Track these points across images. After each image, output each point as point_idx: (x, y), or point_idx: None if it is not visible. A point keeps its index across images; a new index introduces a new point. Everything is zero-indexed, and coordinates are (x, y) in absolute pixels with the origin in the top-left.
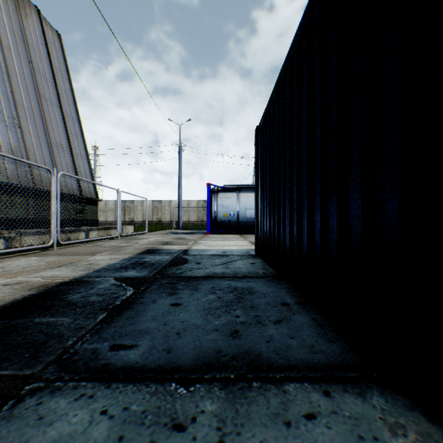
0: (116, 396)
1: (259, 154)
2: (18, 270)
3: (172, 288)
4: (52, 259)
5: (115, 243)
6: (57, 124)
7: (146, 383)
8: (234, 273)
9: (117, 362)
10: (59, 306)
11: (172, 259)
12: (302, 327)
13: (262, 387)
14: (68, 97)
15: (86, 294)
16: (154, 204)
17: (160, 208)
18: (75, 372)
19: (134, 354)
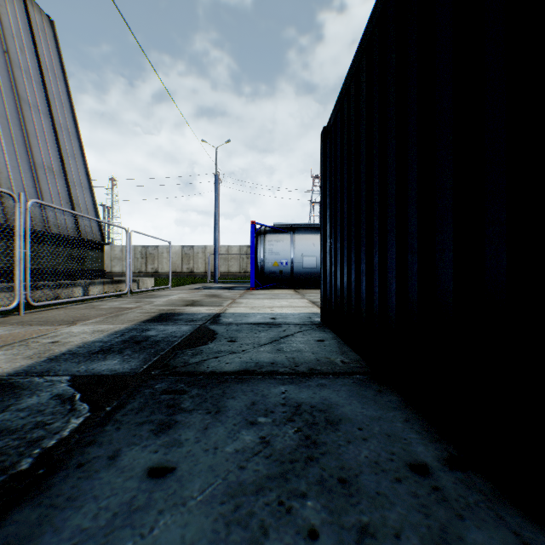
0: None
1: (327, 169)
2: None
3: (169, 406)
4: (1, 332)
5: (119, 304)
6: (46, 140)
7: None
8: (293, 362)
9: None
10: None
11: (191, 333)
12: None
13: None
14: (63, 105)
15: None
16: (184, 250)
17: (192, 255)
18: None
19: None
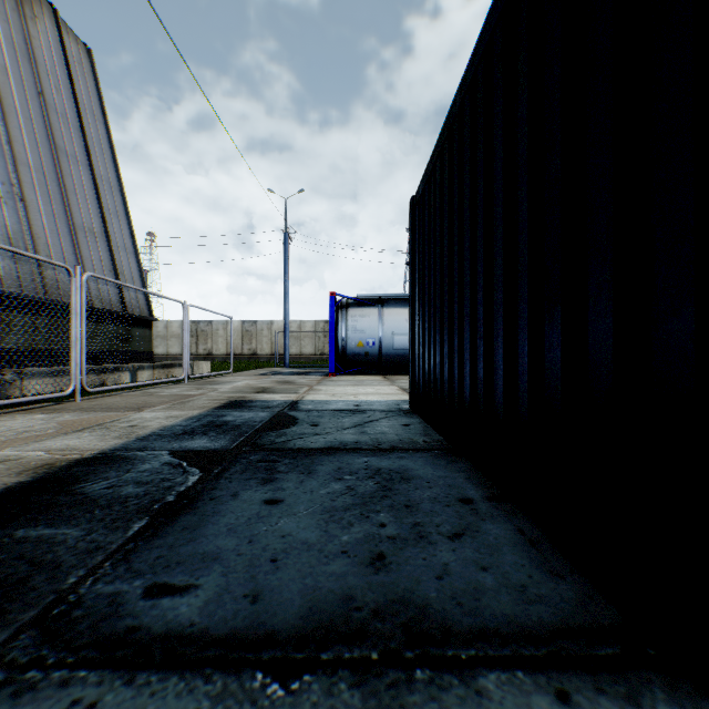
0: (142, 706)
1: (416, 242)
2: (7, 438)
3: (267, 470)
4: (69, 417)
5: (179, 391)
6: (85, 196)
7: (205, 673)
8: (376, 442)
9: (154, 623)
10: (64, 506)
11: (270, 418)
12: (500, 546)
13: (434, 681)
14: (103, 152)
15: (117, 482)
16: (245, 327)
17: (255, 332)
18: (69, 647)
19: (189, 606)
